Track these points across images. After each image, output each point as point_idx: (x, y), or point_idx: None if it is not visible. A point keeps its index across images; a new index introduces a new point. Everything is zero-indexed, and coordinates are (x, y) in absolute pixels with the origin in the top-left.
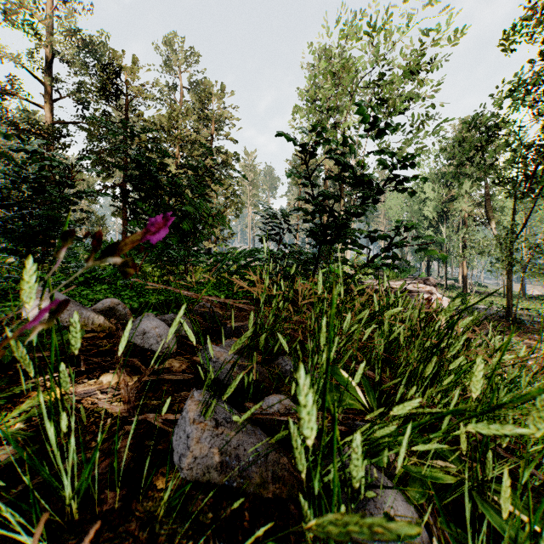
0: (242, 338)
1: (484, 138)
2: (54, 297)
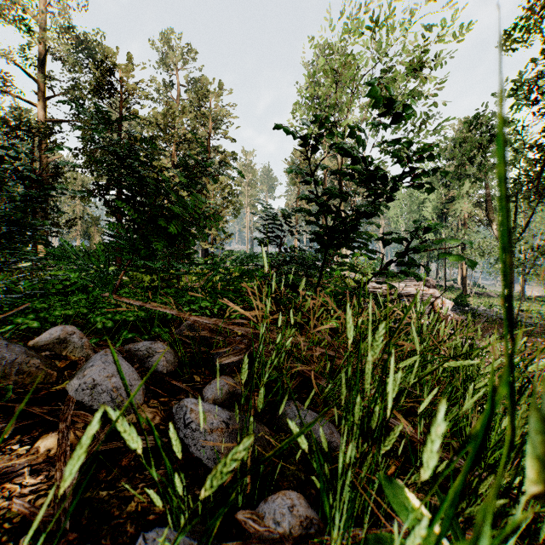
0: (227, 460)
1: (485, 138)
2: None
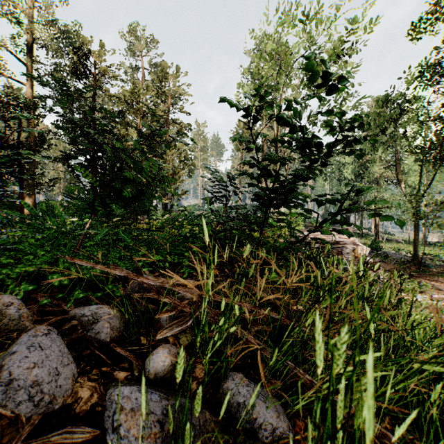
0: None
1: (395, 113)
2: None
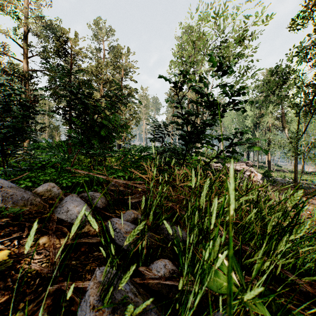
0: (136, 231)
1: (281, 80)
2: (2, 186)
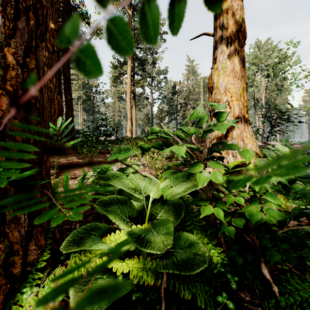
0: None
1: None
2: None
